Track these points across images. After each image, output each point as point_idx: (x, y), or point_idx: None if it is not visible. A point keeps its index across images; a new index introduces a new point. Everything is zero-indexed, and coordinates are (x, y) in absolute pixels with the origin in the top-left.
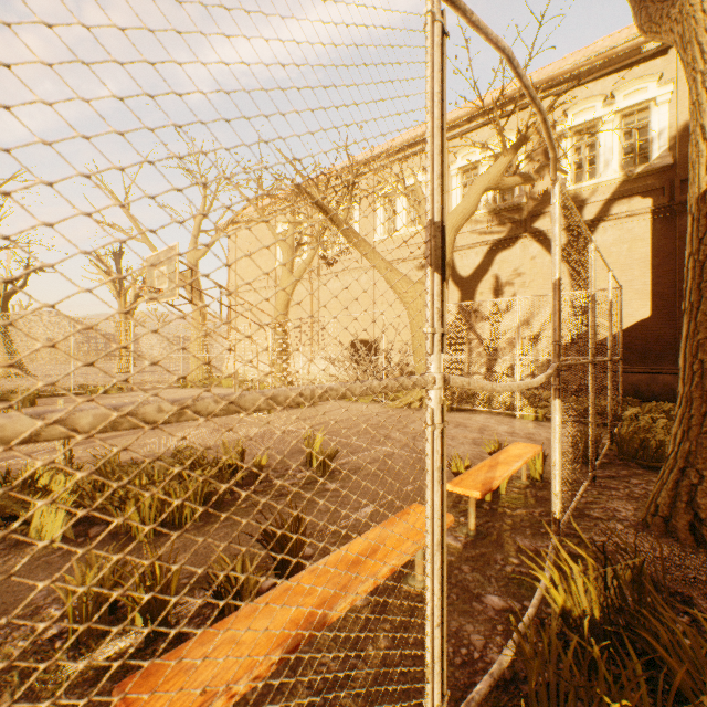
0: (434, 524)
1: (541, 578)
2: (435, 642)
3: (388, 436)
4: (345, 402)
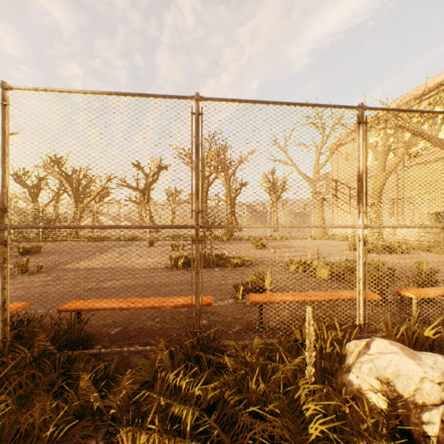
0: None
1: None
2: None
3: None
4: (433, 253)
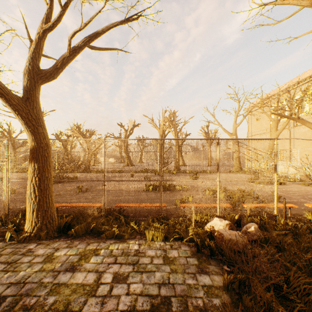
0: (275, 195)
1: (306, 213)
2: (275, 207)
3: (309, 198)
4: (300, 185)
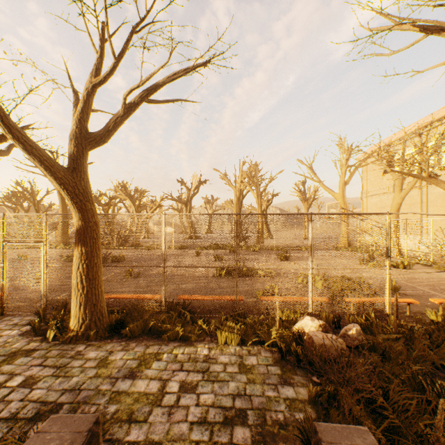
0: (387, 287)
1: (428, 312)
2: (387, 303)
3: (442, 289)
4: (433, 270)
